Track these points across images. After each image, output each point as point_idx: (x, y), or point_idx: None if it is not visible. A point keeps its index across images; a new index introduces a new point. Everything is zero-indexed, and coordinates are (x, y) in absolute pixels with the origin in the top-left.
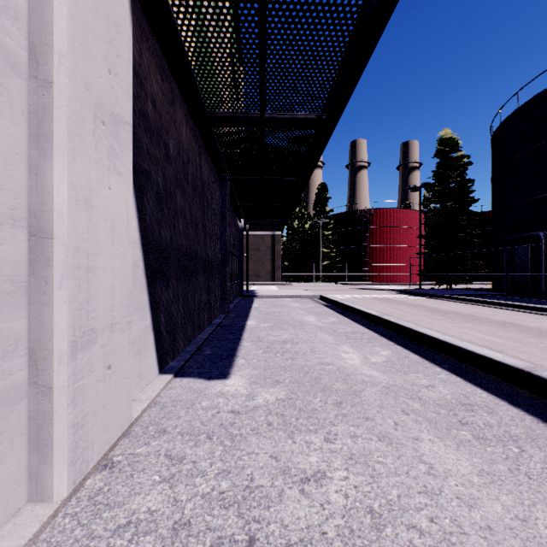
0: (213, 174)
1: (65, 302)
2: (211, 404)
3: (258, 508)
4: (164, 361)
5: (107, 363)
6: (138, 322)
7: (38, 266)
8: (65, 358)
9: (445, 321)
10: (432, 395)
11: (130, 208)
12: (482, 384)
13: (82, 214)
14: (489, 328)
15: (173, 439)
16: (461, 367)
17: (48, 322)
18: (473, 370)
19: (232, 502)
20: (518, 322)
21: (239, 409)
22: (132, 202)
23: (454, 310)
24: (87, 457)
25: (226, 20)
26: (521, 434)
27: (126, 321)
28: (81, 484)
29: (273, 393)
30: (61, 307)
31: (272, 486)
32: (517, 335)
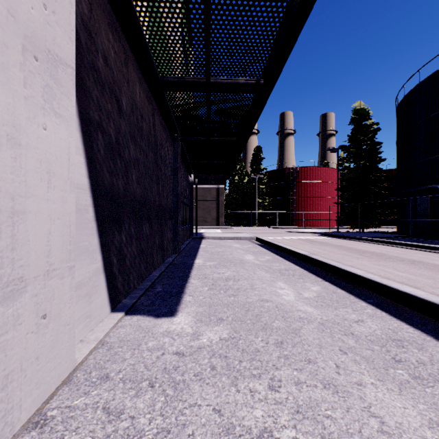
0: (166, 134)
1: None
2: (157, 345)
3: None
4: (116, 300)
5: (41, 312)
6: (88, 265)
7: None
8: None
9: (363, 260)
10: (362, 330)
11: (72, 153)
12: (406, 318)
13: (4, 151)
14: (402, 266)
15: (115, 387)
16: (383, 301)
17: None
18: (397, 306)
19: None
20: (425, 260)
21: (184, 350)
22: (80, 149)
23: (369, 250)
24: (12, 419)
25: None
26: None
27: (68, 267)
28: None
29: (216, 332)
30: None
31: None
32: (427, 272)
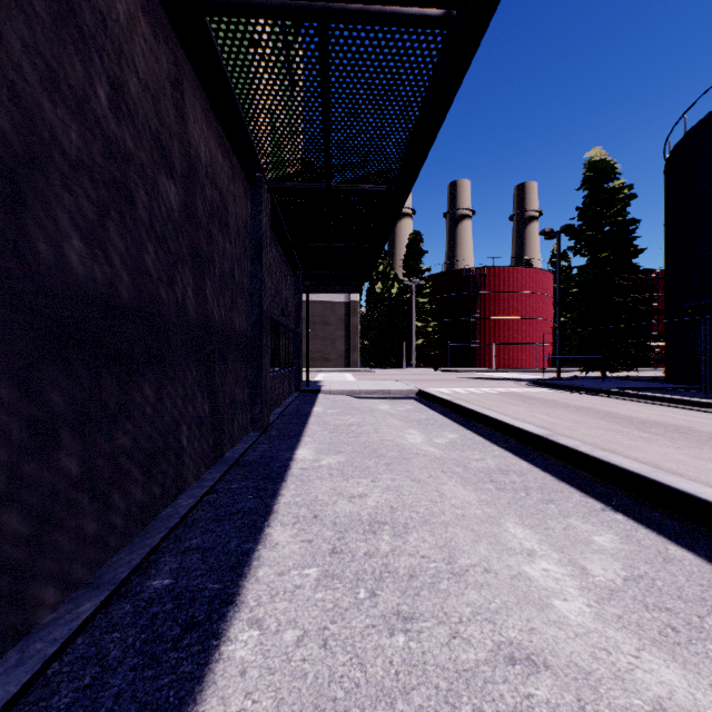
0: (227, 160)
1: None
2: None
3: None
4: None
5: None
6: None
7: None
8: None
9: (663, 444)
10: None
11: None
12: None
13: None
14: None
15: None
16: None
17: None
18: None
19: None
20: None
21: None
22: None
23: (648, 418)
24: None
25: None
26: None
27: None
28: None
29: None
30: None
31: None
32: None
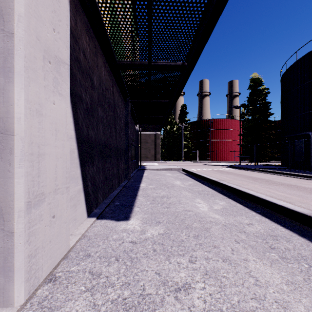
0: (120, 98)
1: (22, 177)
2: (118, 237)
3: (148, 310)
4: (90, 210)
5: (52, 214)
6: (74, 187)
7: (4, 153)
8: (22, 213)
9: (256, 184)
10: (251, 230)
11: (68, 117)
12: (281, 222)
13: (34, 119)
14: (282, 188)
15: (95, 261)
16: (267, 212)
17: (11, 190)
18: (276, 214)
19: (131, 306)
20: (298, 185)
21: (136, 240)
22: (70, 113)
23: (260, 177)
24: (38, 275)
25: (127, 3)
26: (308, 255)
27: (65, 187)
28: (34, 293)
29: (156, 230)
30: (19, 179)
31: (156, 294)
32: (299, 192)
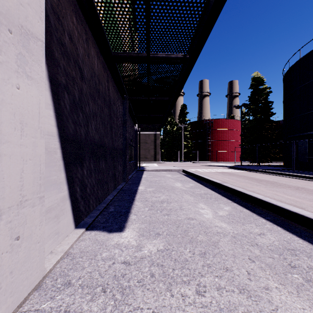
0: (117, 95)
1: None
2: (109, 255)
3: None
4: (79, 219)
5: (15, 235)
6: (56, 194)
7: None
8: None
9: (261, 186)
10: (264, 241)
11: (42, 107)
12: (296, 232)
13: None
14: (289, 191)
15: (75, 293)
16: (278, 218)
17: None
18: (289, 222)
19: None
20: (306, 187)
21: (130, 260)
22: (50, 105)
23: (264, 179)
24: None
25: None
26: None
27: (38, 197)
28: None
29: (155, 244)
30: None
31: None
32: (309, 196)
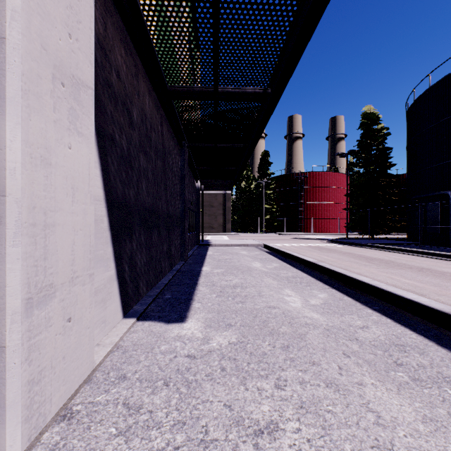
0: (173, 141)
1: (18, 260)
2: (169, 348)
3: None
4: (128, 306)
5: (67, 316)
6: (103, 273)
7: None
8: (18, 316)
9: (371, 267)
10: (367, 336)
11: (92, 168)
12: (410, 325)
13: (38, 171)
14: (409, 273)
15: (132, 386)
16: (389, 308)
17: None
18: (402, 312)
19: None
20: (433, 268)
21: (195, 354)
22: (97, 162)
23: (377, 257)
24: (44, 411)
25: None
26: None
27: (88, 274)
28: (37, 438)
29: (225, 337)
30: (13, 265)
31: (226, 440)
32: (435, 279)
